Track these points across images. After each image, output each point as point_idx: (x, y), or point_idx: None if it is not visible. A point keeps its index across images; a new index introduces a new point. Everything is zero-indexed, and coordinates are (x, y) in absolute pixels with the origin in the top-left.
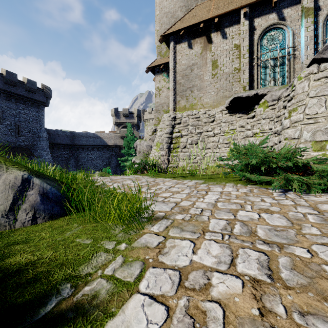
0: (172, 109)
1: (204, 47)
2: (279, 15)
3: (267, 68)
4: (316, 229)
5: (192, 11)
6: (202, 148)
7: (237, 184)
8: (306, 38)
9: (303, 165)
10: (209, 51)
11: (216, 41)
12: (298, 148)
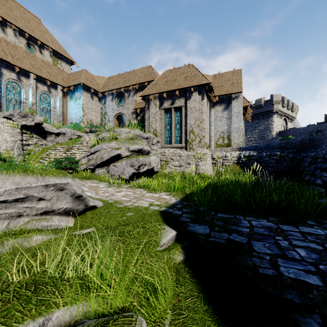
0: None
1: None
2: None
3: None
4: None
5: None
6: None
7: None
8: None
9: (3, 159)
10: None
11: None
12: (2, 152)
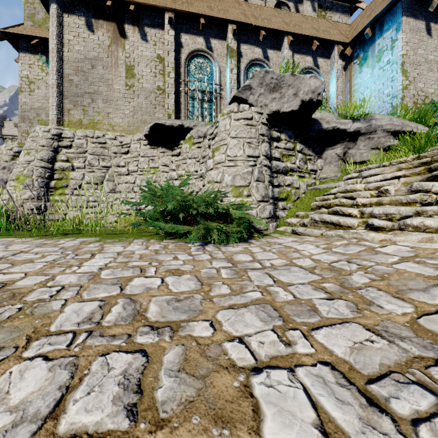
0: (55, 120)
1: (114, 40)
2: (207, 43)
3: (195, 100)
4: (227, 286)
5: None
6: (110, 191)
7: (150, 239)
8: (230, 80)
9: (224, 212)
10: (122, 49)
11: (132, 39)
12: (219, 191)
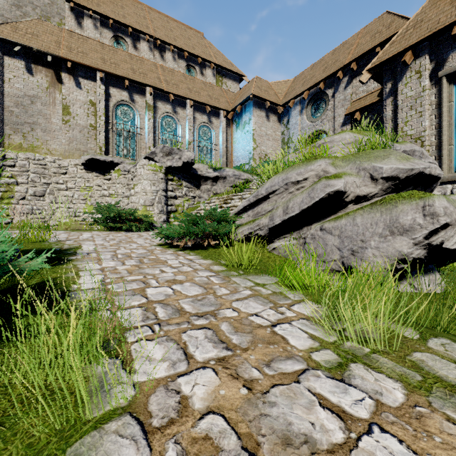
0: None
1: (52, 84)
2: (131, 96)
3: (121, 137)
4: (136, 237)
5: (31, 23)
6: (51, 202)
7: (100, 231)
8: (148, 127)
9: (140, 218)
10: (60, 92)
11: (68, 85)
12: (136, 209)
